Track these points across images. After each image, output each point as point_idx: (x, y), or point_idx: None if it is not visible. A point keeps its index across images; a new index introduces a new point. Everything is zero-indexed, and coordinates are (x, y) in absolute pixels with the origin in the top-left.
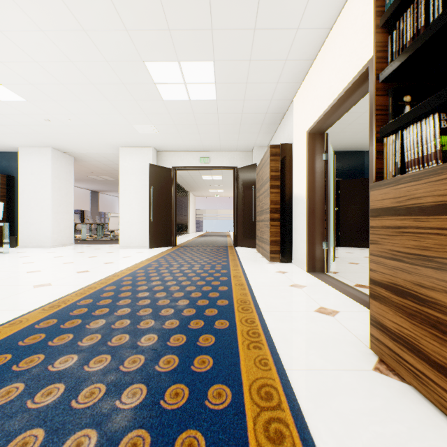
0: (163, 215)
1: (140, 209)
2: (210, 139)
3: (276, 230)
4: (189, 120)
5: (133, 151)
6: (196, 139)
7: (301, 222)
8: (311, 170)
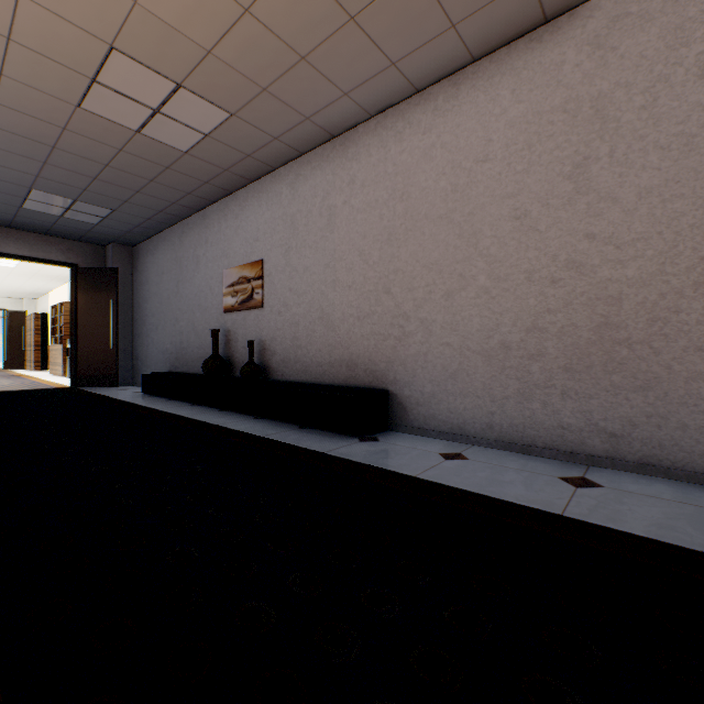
0: None
1: None
2: None
3: (39, 355)
4: None
5: None
6: None
7: None
8: None
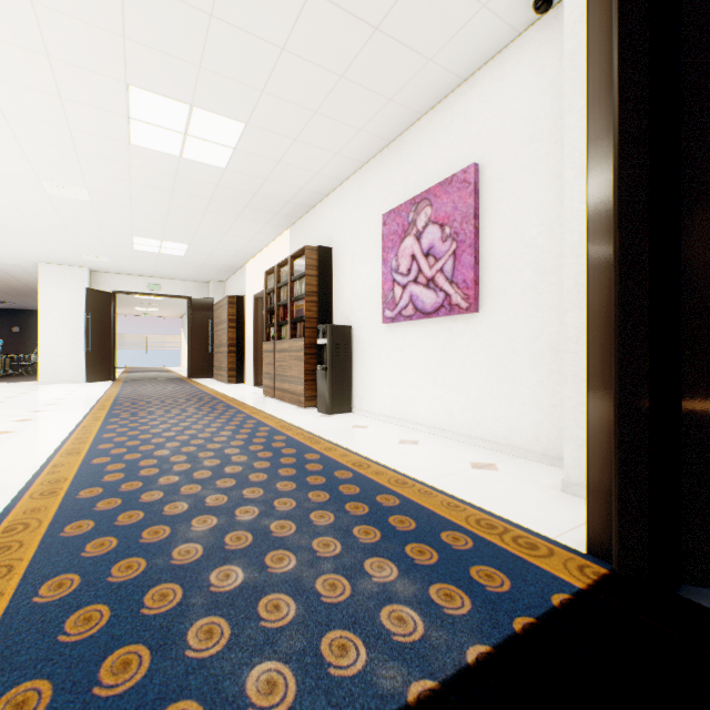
0: (102, 345)
1: (71, 338)
2: (166, 271)
3: (234, 360)
4: (151, 260)
5: (59, 270)
6: (150, 269)
7: (251, 354)
8: (256, 321)
